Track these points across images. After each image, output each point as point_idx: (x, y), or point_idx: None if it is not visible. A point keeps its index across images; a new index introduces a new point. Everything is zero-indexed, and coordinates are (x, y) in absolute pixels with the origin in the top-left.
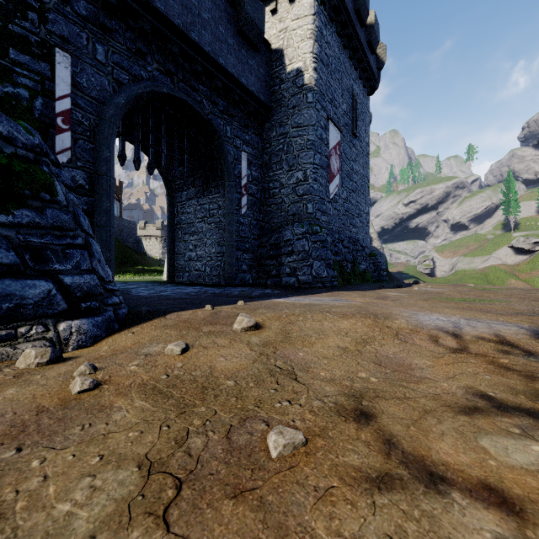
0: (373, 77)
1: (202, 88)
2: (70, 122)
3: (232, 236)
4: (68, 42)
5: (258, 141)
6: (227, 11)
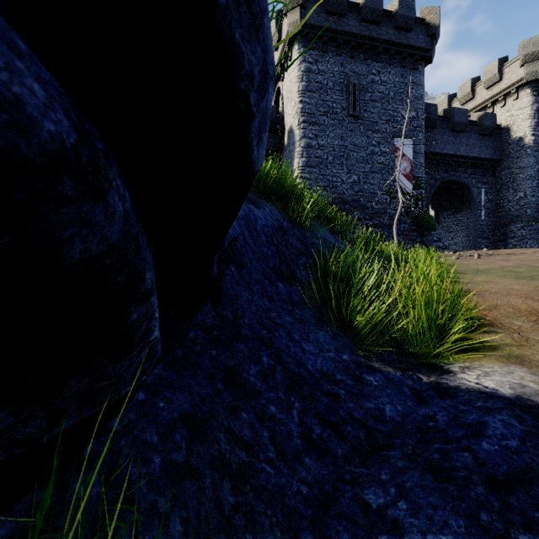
0: None
1: (460, 169)
2: None
3: (476, 231)
4: None
5: (492, 179)
6: (473, 129)
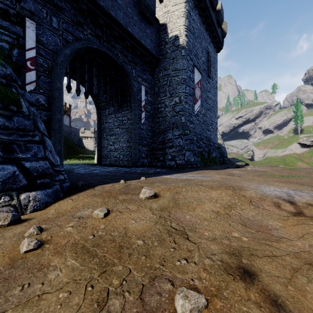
0: (220, 41)
1: (118, 46)
2: (35, 64)
3: (136, 136)
4: (34, 14)
5: (152, 79)
6: None
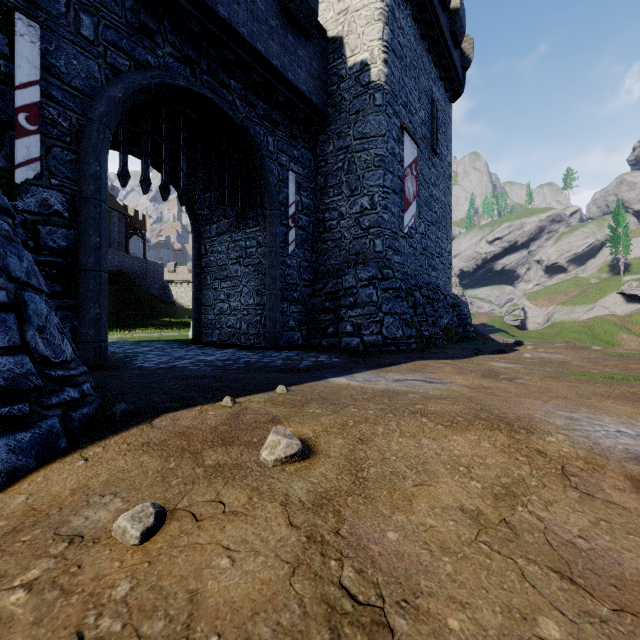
0: (457, 78)
1: (235, 83)
2: (39, 121)
3: (276, 282)
4: (37, 7)
5: (311, 157)
6: None
